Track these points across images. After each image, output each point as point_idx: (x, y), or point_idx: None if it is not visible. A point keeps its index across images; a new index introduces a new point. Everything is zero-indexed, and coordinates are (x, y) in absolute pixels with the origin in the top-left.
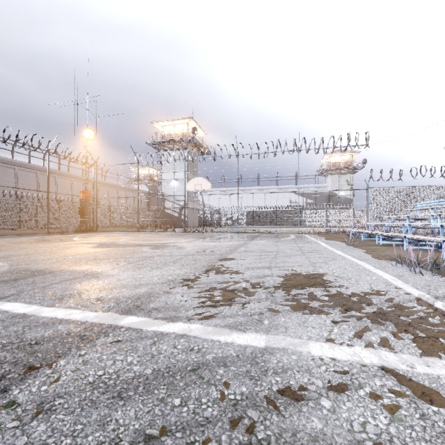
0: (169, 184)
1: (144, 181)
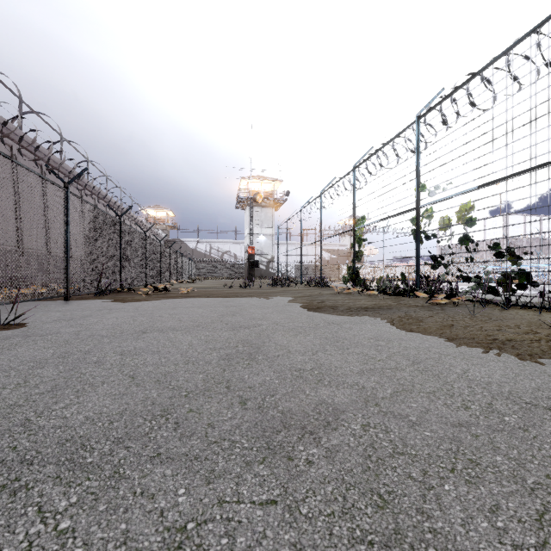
0: (256, 238)
1: (160, 226)
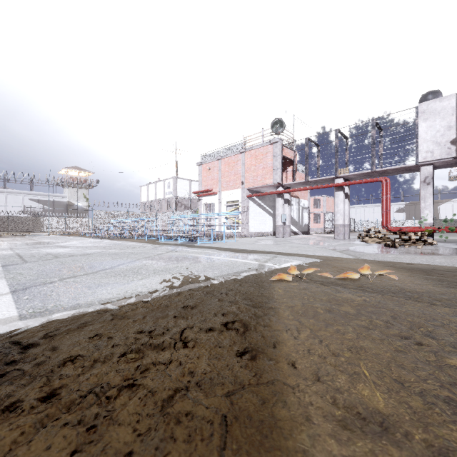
0: None
1: None
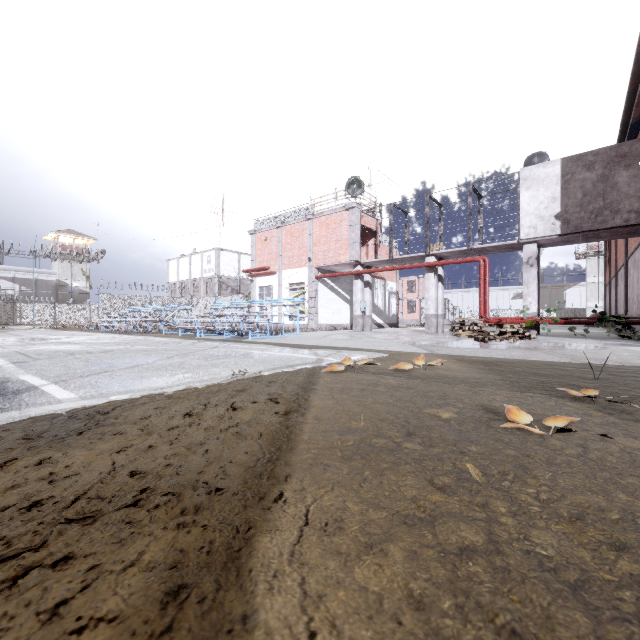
0: None
1: None
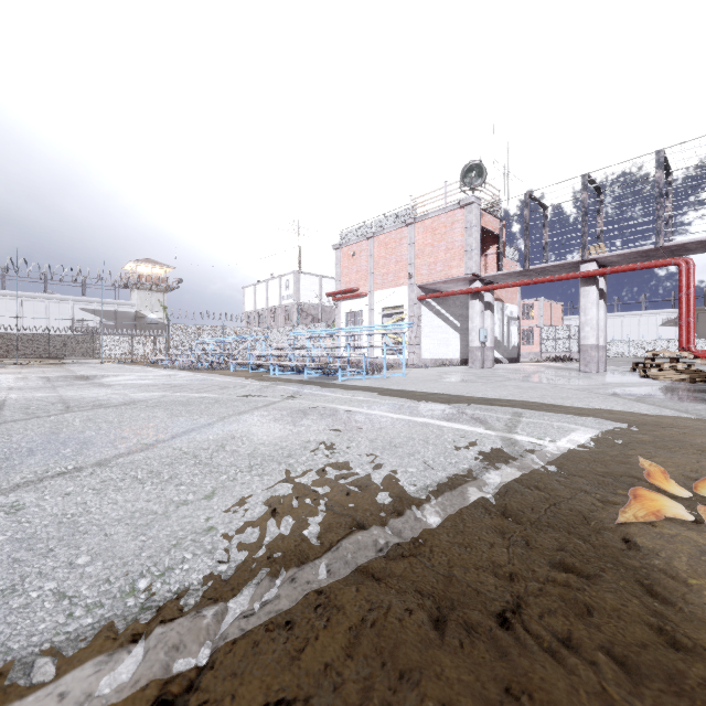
0: None
1: None
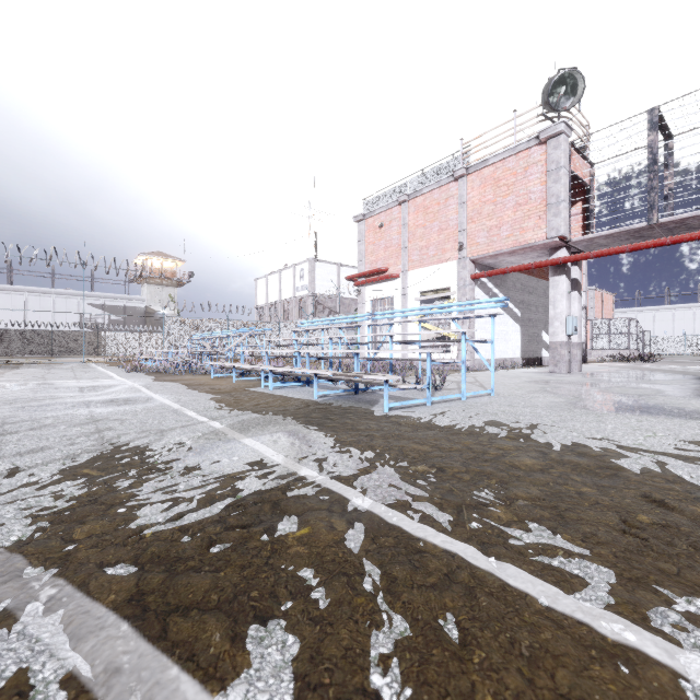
0: None
1: None
